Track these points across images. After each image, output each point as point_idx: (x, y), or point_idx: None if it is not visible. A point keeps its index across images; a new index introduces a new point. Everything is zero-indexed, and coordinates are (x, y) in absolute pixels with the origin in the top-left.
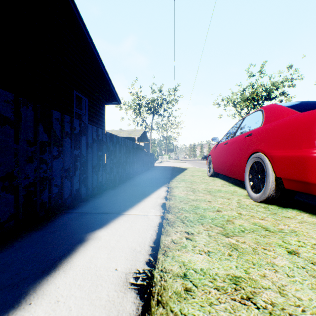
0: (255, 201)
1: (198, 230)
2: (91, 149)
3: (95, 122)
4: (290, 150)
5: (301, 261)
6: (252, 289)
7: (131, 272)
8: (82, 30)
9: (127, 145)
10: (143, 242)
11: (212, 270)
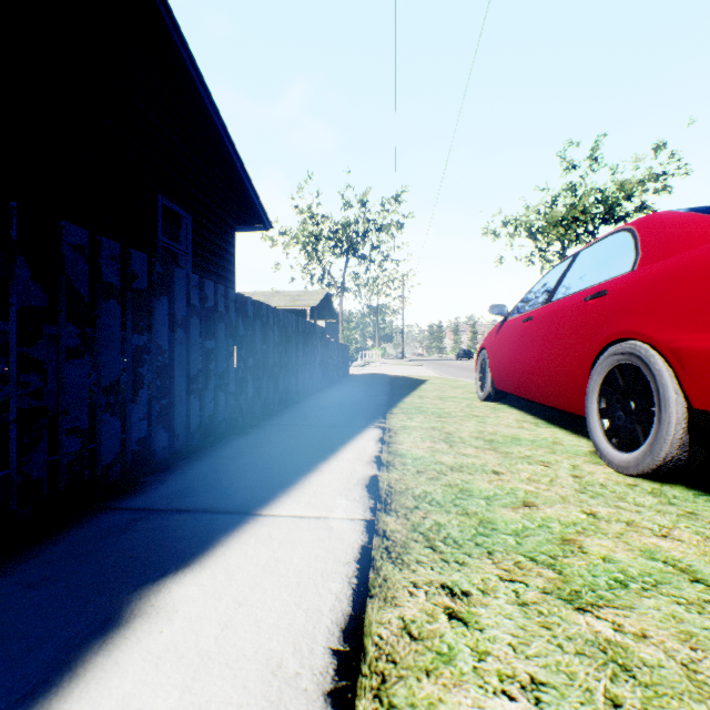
0: (622, 472)
1: (483, 579)
2: (184, 333)
3: (209, 272)
4: None
5: None
6: None
7: None
8: (177, 52)
9: (283, 325)
10: (310, 630)
11: None
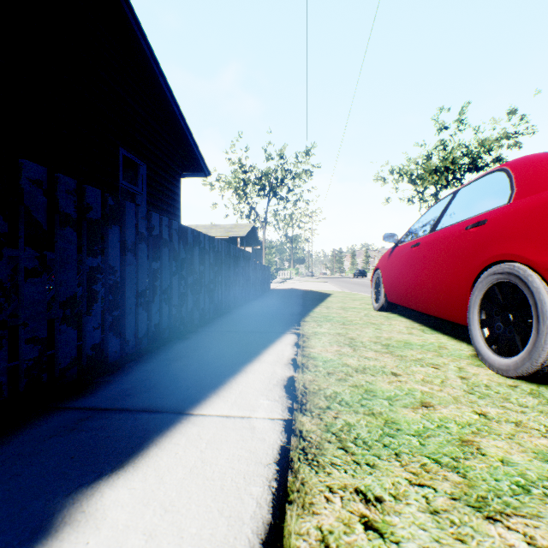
0: (502, 374)
1: (393, 483)
2: (134, 256)
3: (160, 208)
4: None
5: None
6: None
7: None
8: (134, 34)
9: (217, 250)
10: (231, 542)
11: None
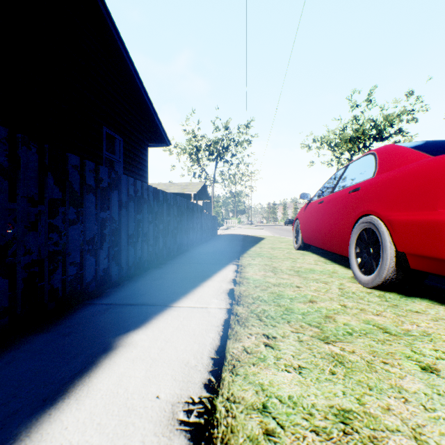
0: (365, 286)
1: (283, 332)
2: (126, 211)
3: (133, 172)
4: (419, 212)
5: (443, 383)
6: (370, 432)
7: (180, 401)
8: (115, 41)
9: (179, 205)
10: (201, 351)
11: (306, 399)
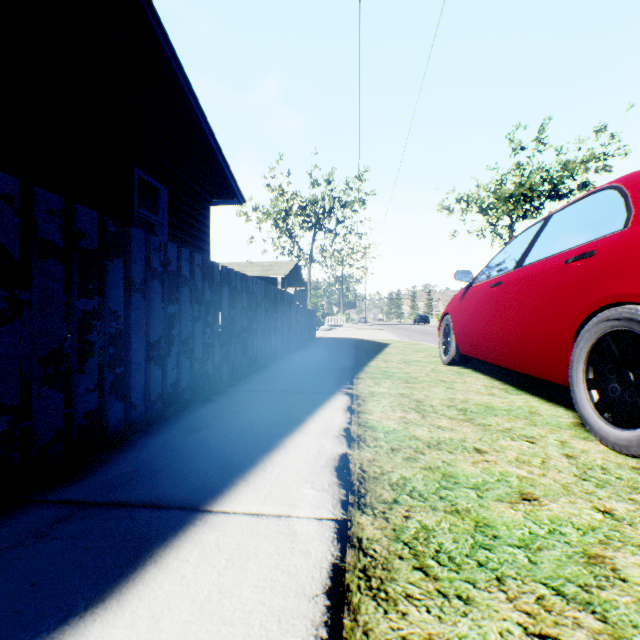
0: (620, 451)
1: (501, 632)
2: (143, 298)
3: (185, 242)
4: None
5: None
6: None
7: None
8: (152, 31)
9: (252, 291)
10: None
11: None
